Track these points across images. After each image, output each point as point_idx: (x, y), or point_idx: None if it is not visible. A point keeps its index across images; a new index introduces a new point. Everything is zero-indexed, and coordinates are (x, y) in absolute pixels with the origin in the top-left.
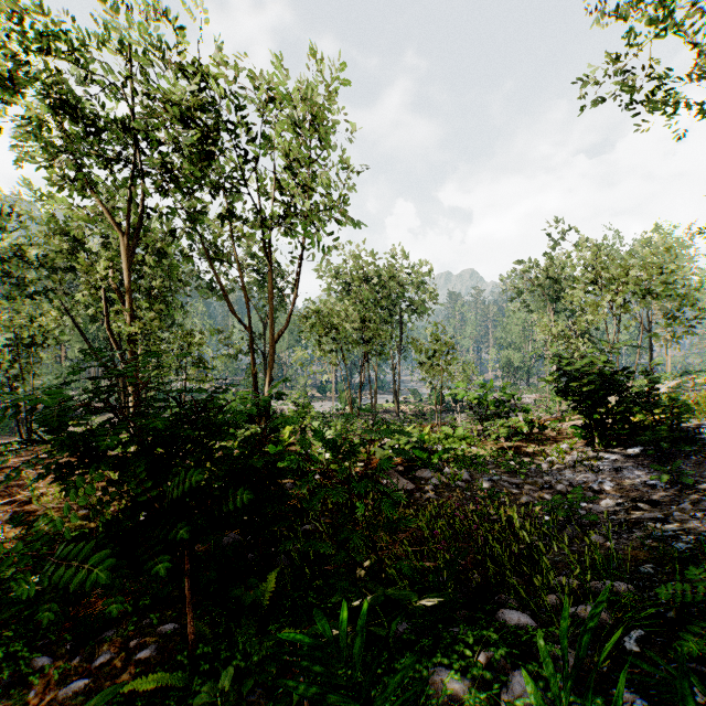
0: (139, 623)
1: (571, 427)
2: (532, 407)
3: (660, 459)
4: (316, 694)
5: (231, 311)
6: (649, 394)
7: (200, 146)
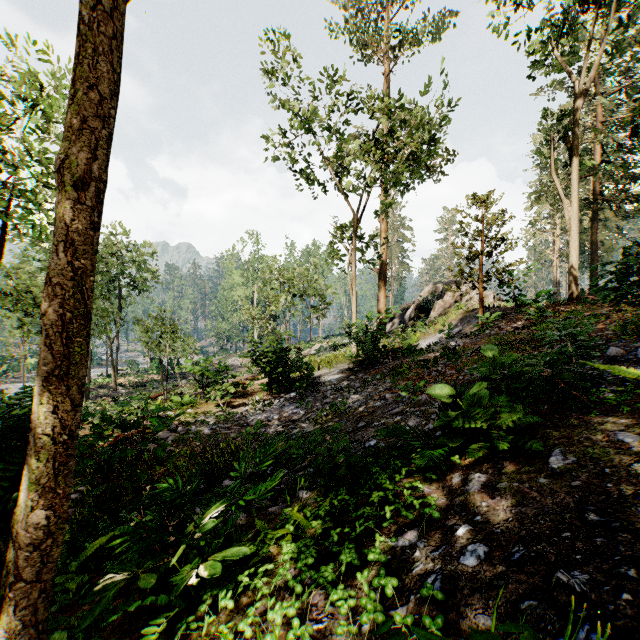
0: None
1: (261, 384)
2: (239, 368)
3: (301, 397)
4: (170, 496)
5: None
6: (298, 361)
7: None
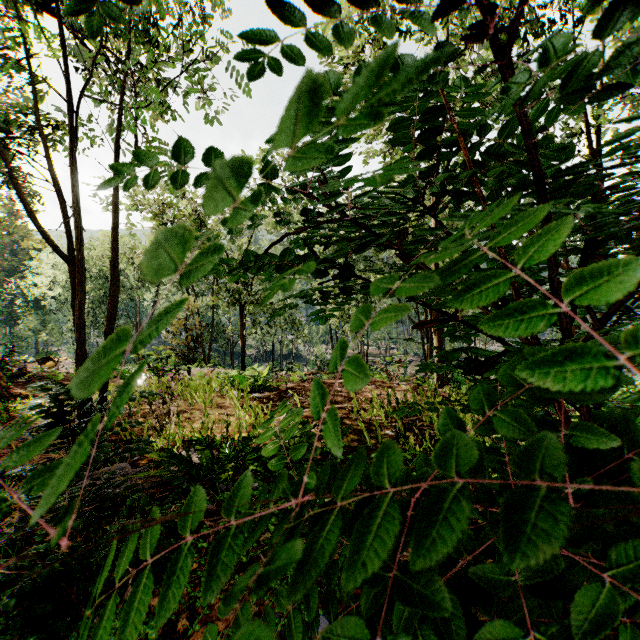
0: None
1: None
2: None
3: None
4: None
5: None
6: None
7: None
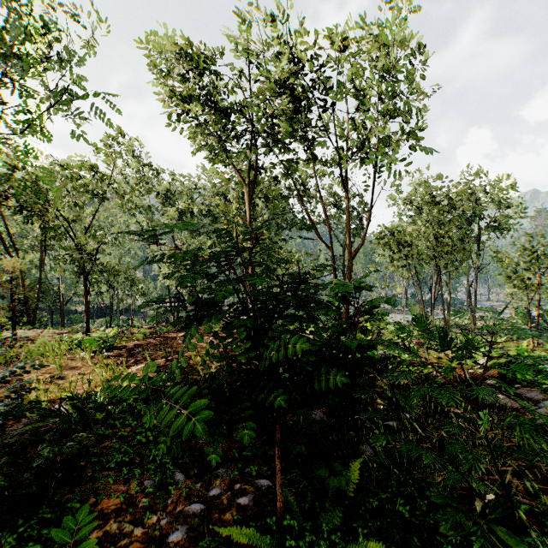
0: (243, 470)
1: None
2: None
3: None
4: None
5: (318, 234)
6: None
7: (295, 109)
